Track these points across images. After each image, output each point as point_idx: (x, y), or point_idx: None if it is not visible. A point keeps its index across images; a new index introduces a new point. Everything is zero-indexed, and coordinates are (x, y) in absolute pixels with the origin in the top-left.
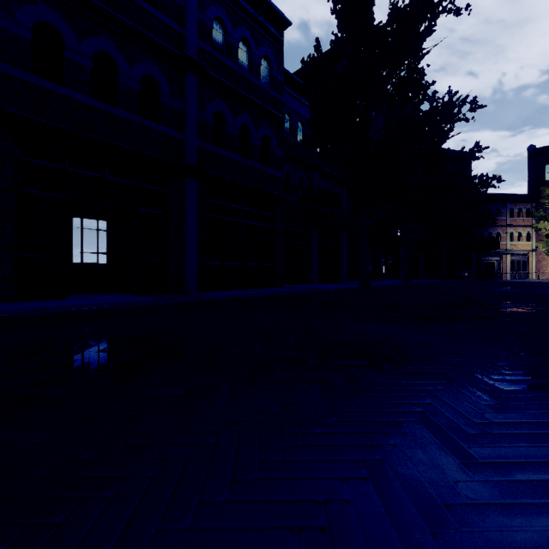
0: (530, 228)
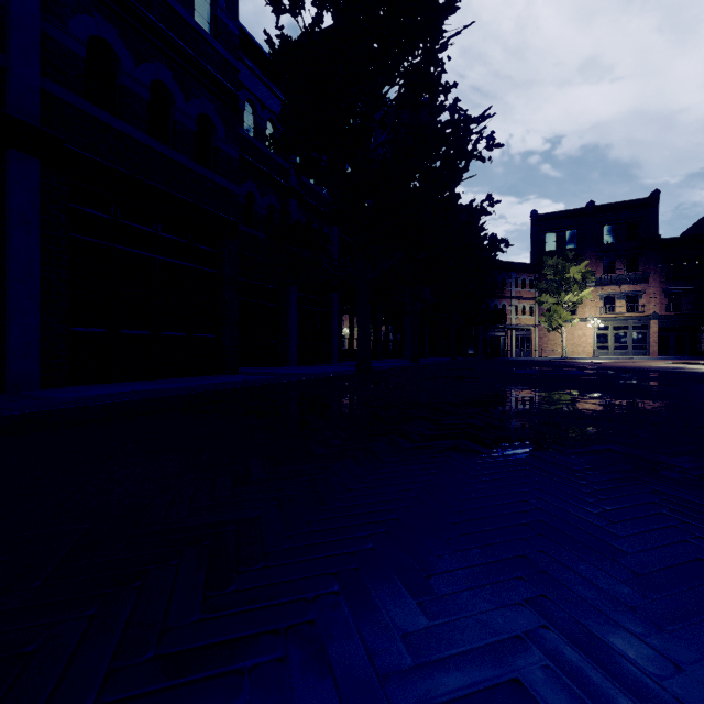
0: (533, 301)
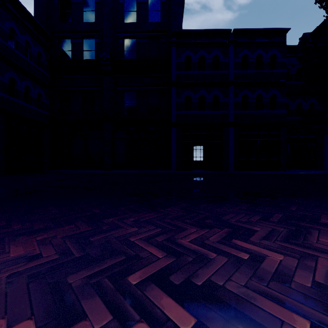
0: None
